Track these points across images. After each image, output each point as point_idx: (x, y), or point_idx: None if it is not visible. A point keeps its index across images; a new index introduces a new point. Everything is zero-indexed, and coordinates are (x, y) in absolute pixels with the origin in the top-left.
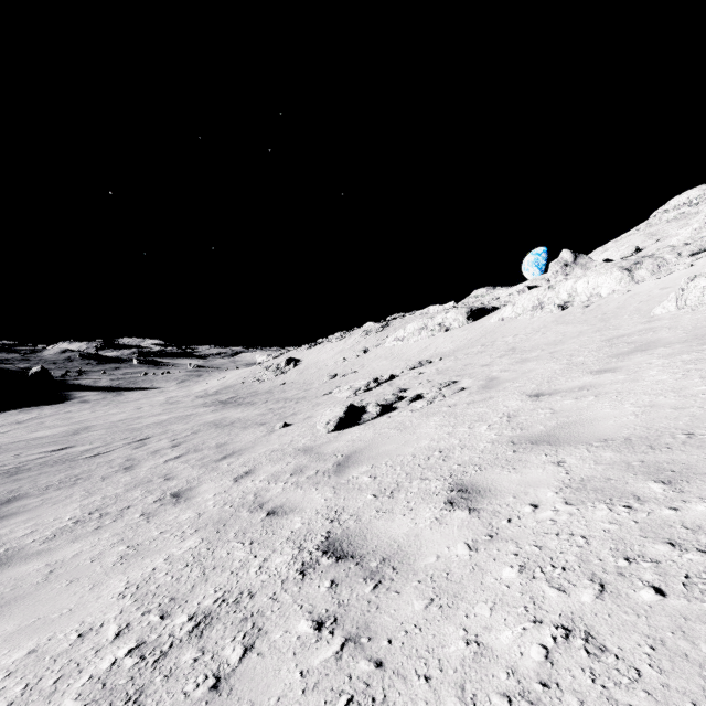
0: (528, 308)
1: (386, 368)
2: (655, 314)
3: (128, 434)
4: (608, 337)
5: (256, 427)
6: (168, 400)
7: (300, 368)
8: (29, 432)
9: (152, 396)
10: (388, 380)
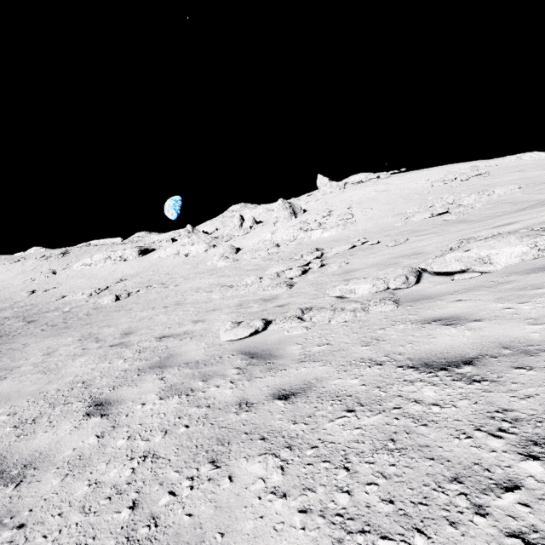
0: (173, 254)
1: (90, 284)
2: (208, 265)
3: None
4: (196, 271)
5: (46, 313)
6: None
7: None
8: None
9: None
10: (106, 288)
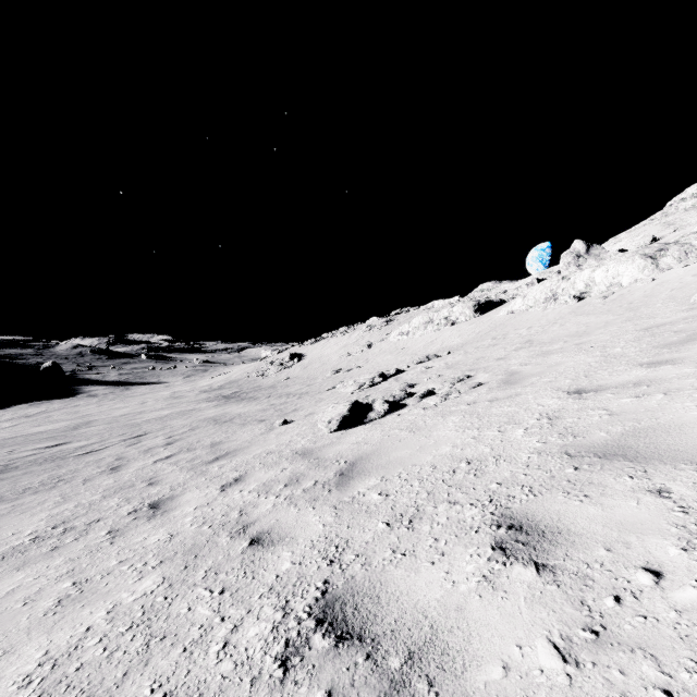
0: (541, 300)
1: (391, 363)
2: None
3: (126, 429)
4: (644, 326)
5: (255, 424)
6: (172, 395)
7: (304, 363)
8: (31, 427)
9: (158, 391)
10: (394, 374)
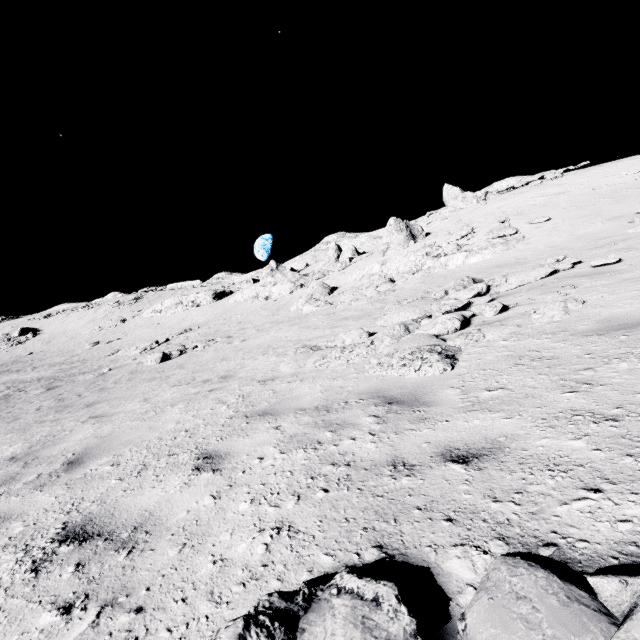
0: (251, 297)
1: (154, 335)
2: (291, 310)
3: None
4: (274, 319)
5: (81, 374)
6: None
7: (44, 338)
8: None
9: None
10: (166, 342)
